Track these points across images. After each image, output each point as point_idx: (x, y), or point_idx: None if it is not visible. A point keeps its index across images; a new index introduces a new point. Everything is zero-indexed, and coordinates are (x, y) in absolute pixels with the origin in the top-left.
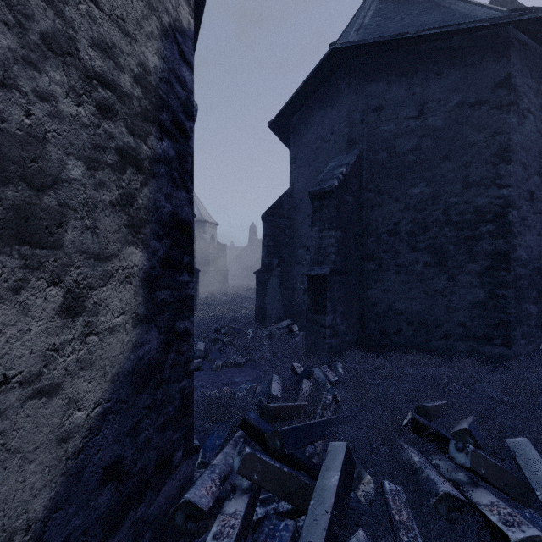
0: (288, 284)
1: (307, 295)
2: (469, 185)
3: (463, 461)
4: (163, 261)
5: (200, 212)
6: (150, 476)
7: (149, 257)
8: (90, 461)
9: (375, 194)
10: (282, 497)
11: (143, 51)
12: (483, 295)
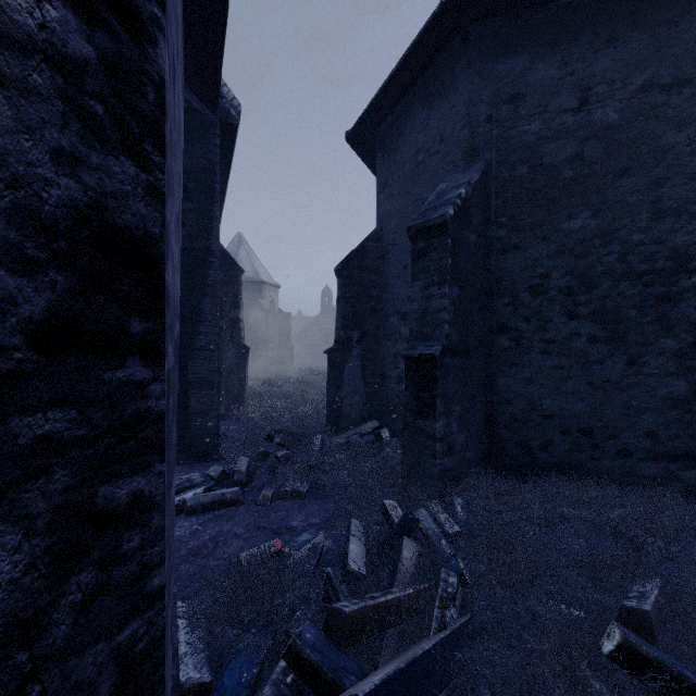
0: (374, 368)
1: (405, 388)
2: (662, 215)
3: None
4: (46, 330)
5: (255, 270)
6: None
7: None
8: None
9: (510, 230)
10: None
11: None
12: (685, 388)
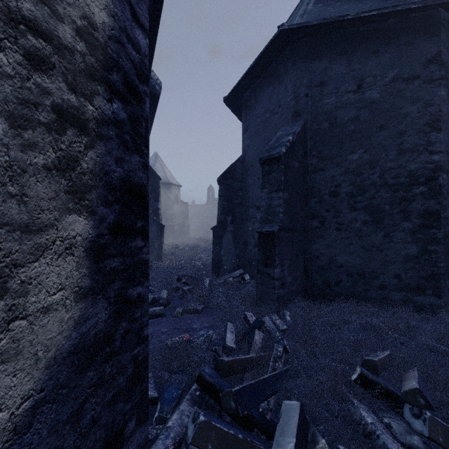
0: (240, 238)
1: (258, 250)
2: (403, 152)
3: (421, 428)
4: (113, 227)
5: (166, 175)
6: None
7: (96, 225)
8: None
9: (318, 160)
10: None
11: (88, 3)
12: (416, 250)
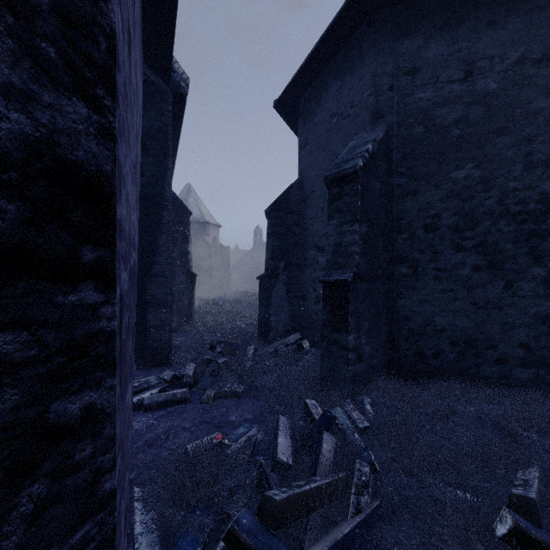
0: (297, 291)
1: (323, 308)
2: (533, 166)
3: None
4: None
5: (201, 212)
6: None
7: None
8: None
9: (408, 179)
10: None
11: None
12: None
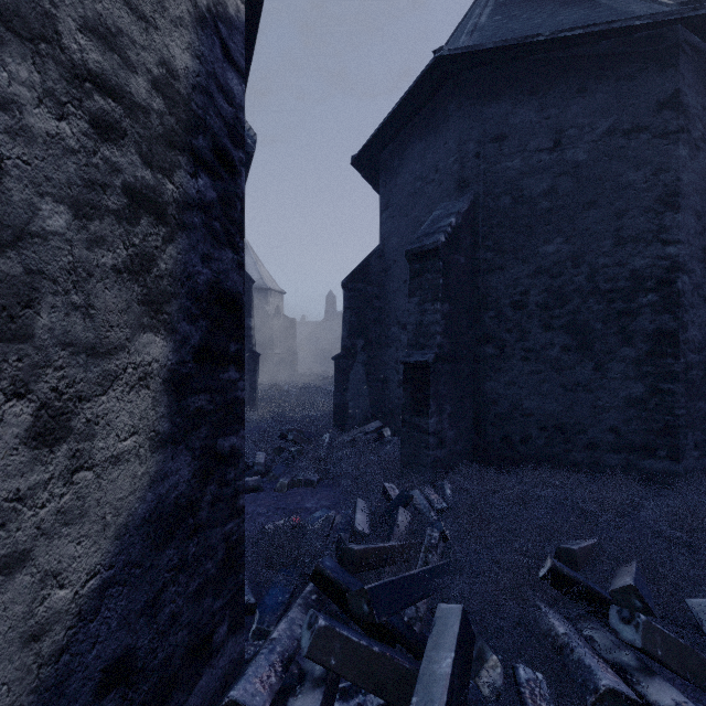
0: (377, 373)
1: (404, 390)
2: (623, 241)
3: (631, 637)
4: (199, 352)
5: (261, 276)
6: (178, 668)
7: (176, 348)
8: (79, 663)
9: (495, 253)
10: (371, 690)
11: (167, 44)
12: (642, 390)
